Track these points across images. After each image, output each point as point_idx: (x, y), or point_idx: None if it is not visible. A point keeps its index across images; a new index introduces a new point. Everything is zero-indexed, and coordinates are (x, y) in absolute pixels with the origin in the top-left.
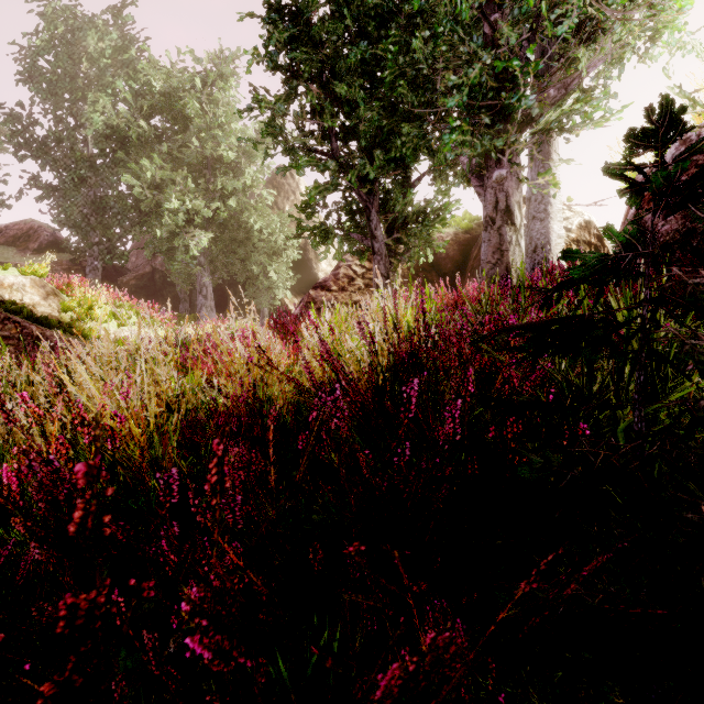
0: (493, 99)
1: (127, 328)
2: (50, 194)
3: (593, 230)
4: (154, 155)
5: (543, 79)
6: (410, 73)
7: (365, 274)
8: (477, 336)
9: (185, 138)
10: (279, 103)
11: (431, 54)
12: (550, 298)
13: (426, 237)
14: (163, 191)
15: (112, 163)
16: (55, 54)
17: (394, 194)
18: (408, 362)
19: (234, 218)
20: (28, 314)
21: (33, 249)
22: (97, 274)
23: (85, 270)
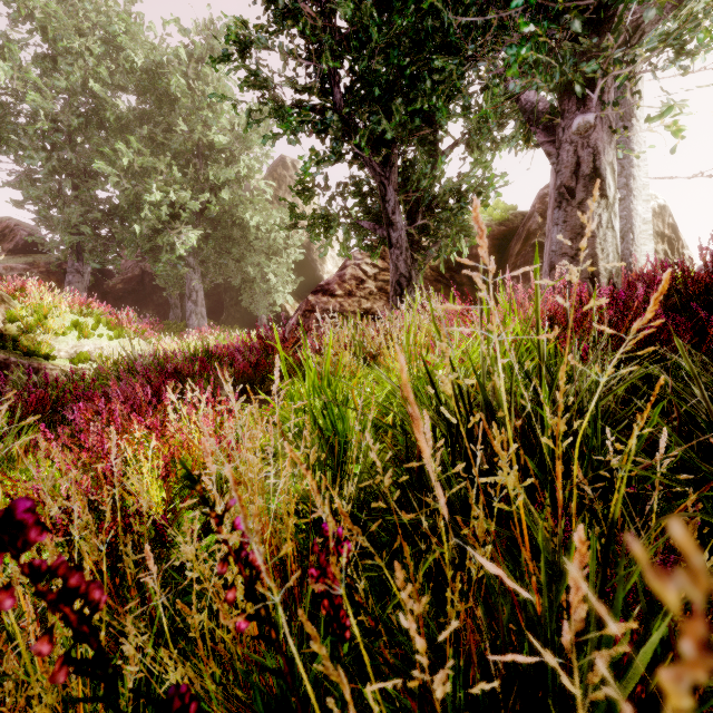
0: (574, 8)
1: (90, 341)
2: None
3: (668, 218)
4: (130, 138)
5: None
6: None
7: (378, 275)
8: None
9: (169, 119)
10: (259, 34)
11: None
12: None
13: (462, 222)
14: (146, 183)
15: None
16: None
17: (418, 165)
18: None
19: (228, 213)
20: None
21: (8, 249)
22: (75, 277)
23: (65, 272)
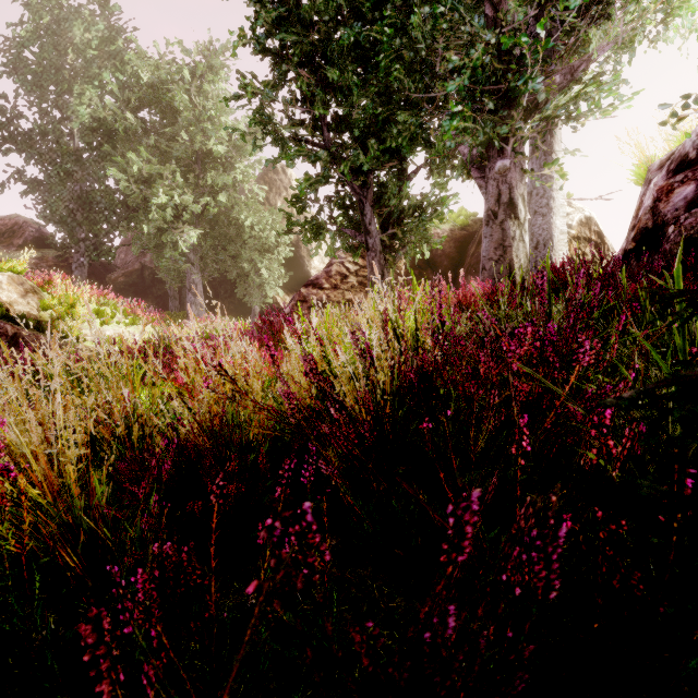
0: (495, 84)
1: (110, 327)
2: (34, 188)
3: (593, 226)
4: (141, 148)
5: (551, 61)
6: (408, 54)
7: (359, 271)
8: (616, 399)
9: (173, 131)
10: (267, 89)
11: (430, 33)
12: (696, 310)
13: (422, 232)
14: (151, 186)
15: (99, 157)
16: (40, 45)
17: (389, 187)
18: (418, 386)
19: (225, 214)
20: (2, 312)
21: (18, 245)
22: (83, 271)
23: (71, 266)
